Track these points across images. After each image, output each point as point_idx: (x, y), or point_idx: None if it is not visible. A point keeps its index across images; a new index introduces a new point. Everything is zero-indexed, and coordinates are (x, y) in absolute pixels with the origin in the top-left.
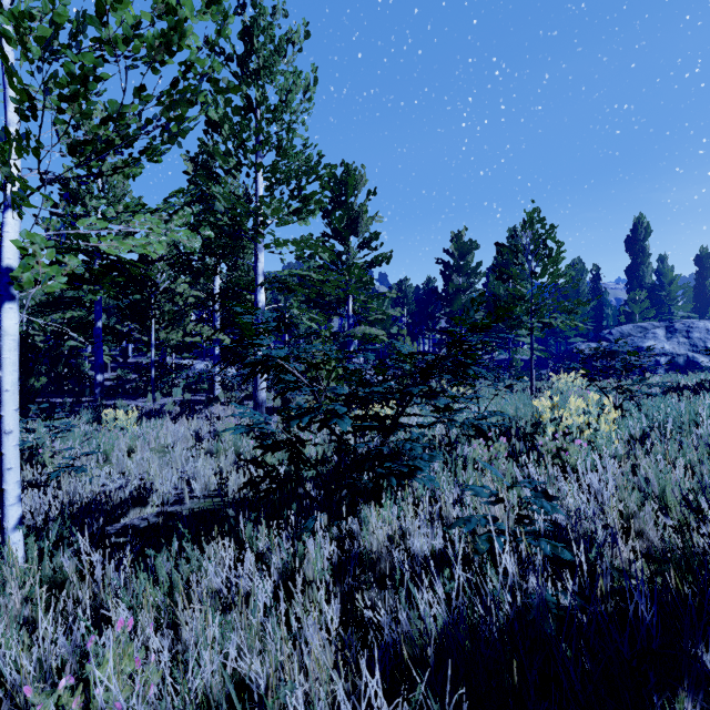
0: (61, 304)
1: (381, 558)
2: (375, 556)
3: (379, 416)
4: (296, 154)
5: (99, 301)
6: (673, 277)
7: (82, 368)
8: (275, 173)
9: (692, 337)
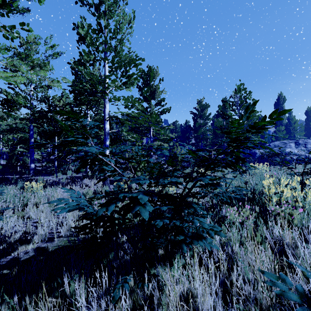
0: (13, 130)
1: None
2: None
3: (172, 196)
4: (124, 55)
5: (32, 129)
6: (296, 120)
7: (25, 161)
8: (113, 63)
9: (307, 147)
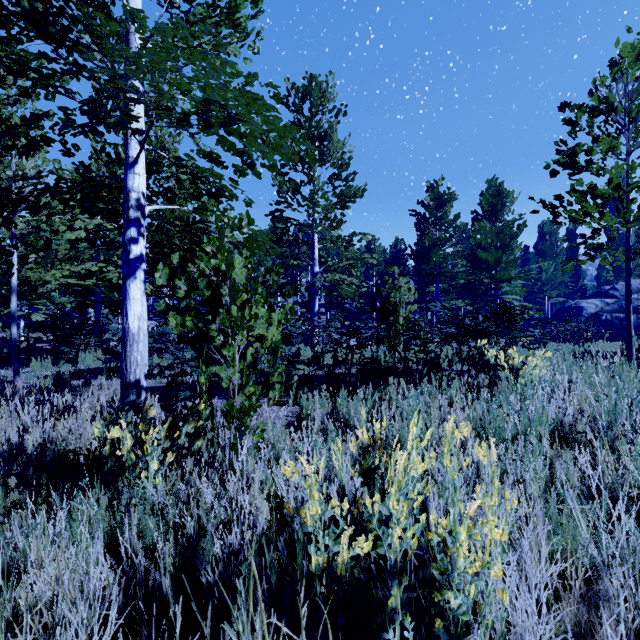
0: None
1: None
2: None
3: None
4: None
5: None
6: None
7: None
8: None
9: None
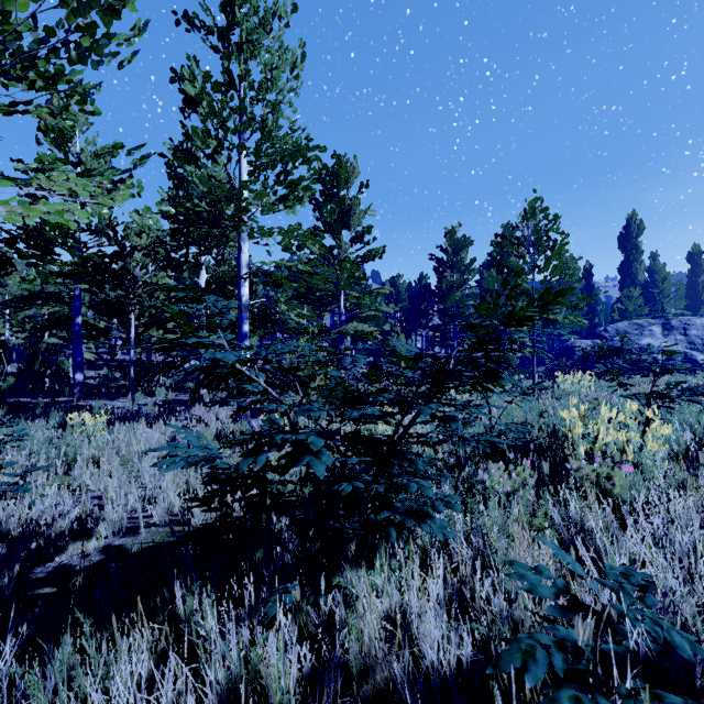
0: (37, 299)
1: (375, 663)
2: (367, 659)
3: (373, 440)
4: (283, 137)
5: (78, 296)
6: (667, 275)
7: (63, 367)
8: (259, 156)
9: (690, 335)
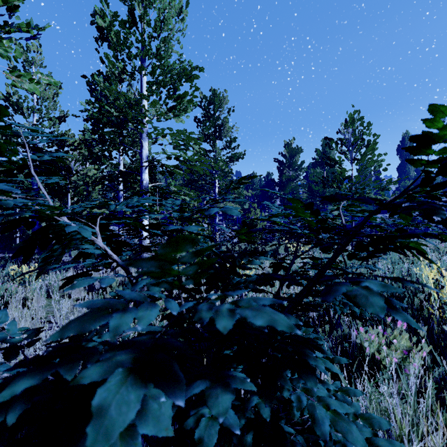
0: None
1: None
2: None
3: None
4: (172, 64)
5: (35, 183)
6: None
7: (28, 232)
8: (154, 75)
9: None
